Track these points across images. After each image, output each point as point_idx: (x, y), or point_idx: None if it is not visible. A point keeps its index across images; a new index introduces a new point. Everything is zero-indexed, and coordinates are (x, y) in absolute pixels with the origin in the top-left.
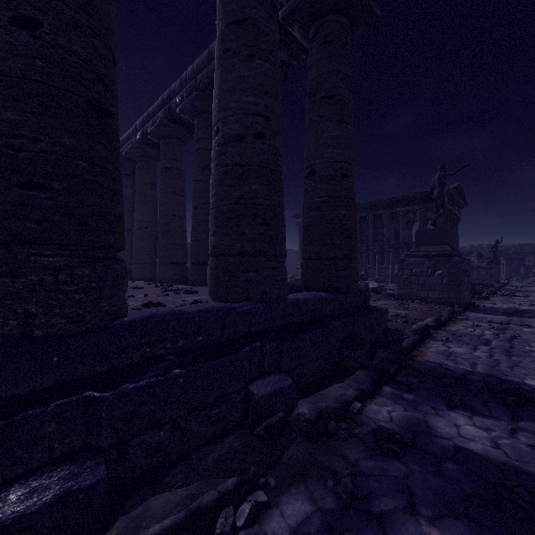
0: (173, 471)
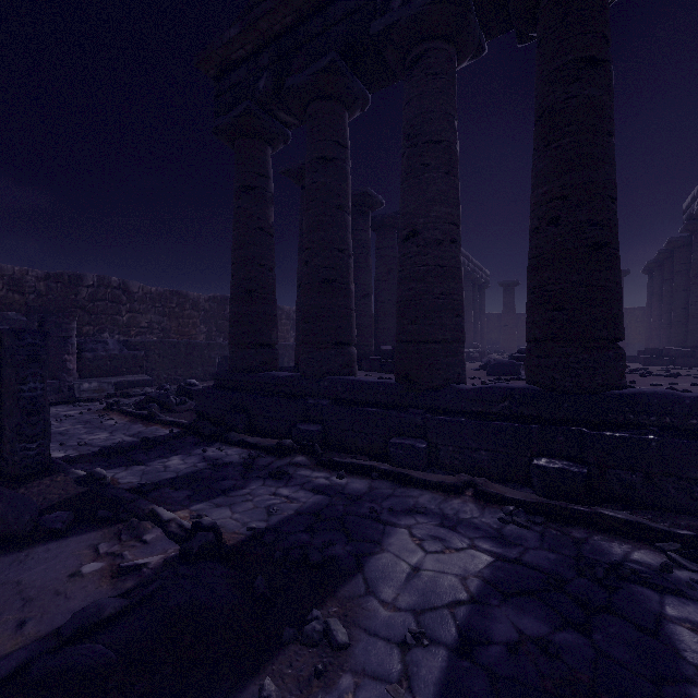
0: (645, 511)
